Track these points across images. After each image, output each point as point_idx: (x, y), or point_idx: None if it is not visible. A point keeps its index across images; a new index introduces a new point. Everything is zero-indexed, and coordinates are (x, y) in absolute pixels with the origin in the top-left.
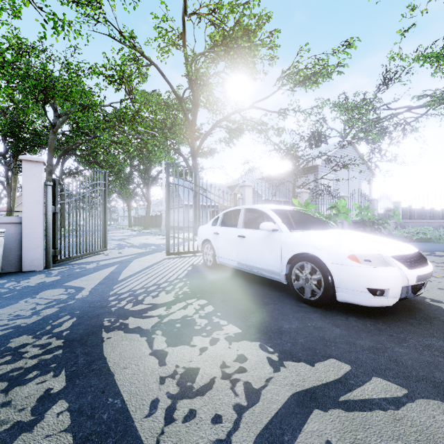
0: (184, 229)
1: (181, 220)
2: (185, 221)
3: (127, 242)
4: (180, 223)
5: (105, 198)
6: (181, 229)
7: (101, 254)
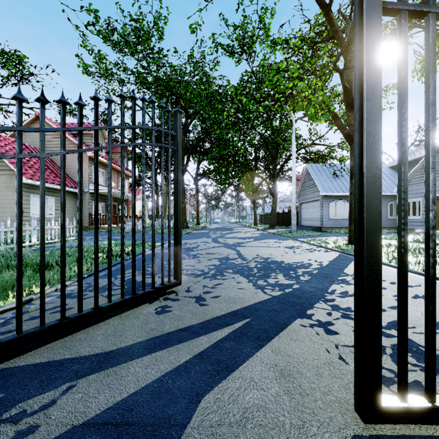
0: (322, 229)
1: (316, 217)
2: (323, 219)
3: (240, 253)
4: (315, 221)
5: (175, 168)
6: (317, 229)
7: (156, 302)
